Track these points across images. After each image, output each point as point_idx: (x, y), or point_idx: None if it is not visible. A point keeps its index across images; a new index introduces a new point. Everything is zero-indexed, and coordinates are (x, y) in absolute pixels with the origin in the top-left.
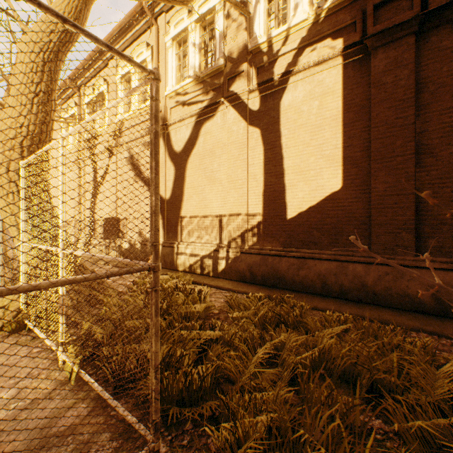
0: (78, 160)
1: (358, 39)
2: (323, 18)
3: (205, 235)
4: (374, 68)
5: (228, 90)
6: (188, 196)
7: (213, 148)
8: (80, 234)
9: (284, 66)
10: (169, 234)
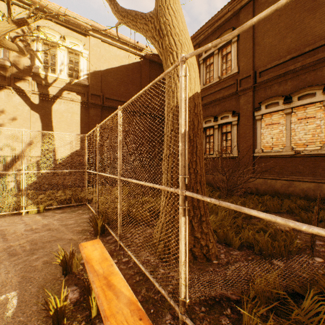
0: None
1: (86, 100)
2: (73, 84)
3: None
4: (91, 113)
5: (14, 83)
6: None
7: None
8: None
9: (55, 92)
10: None
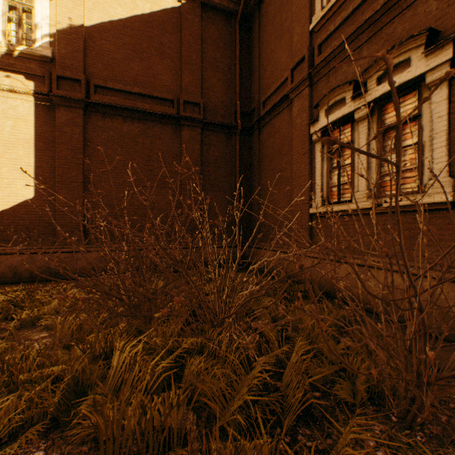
0: None
1: (47, 91)
2: (18, 56)
3: None
4: (59, 118)
5: None
6: None
7: None
8: None
9: None
10: None
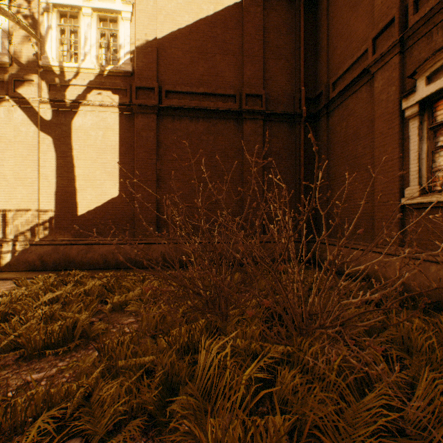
0: None
1: (128, 102)
2: (107, 75)
3: None
4: (137, 124)
5: (15, 90)
6: None
7: None
8: None
9: (75, 95)
10: None
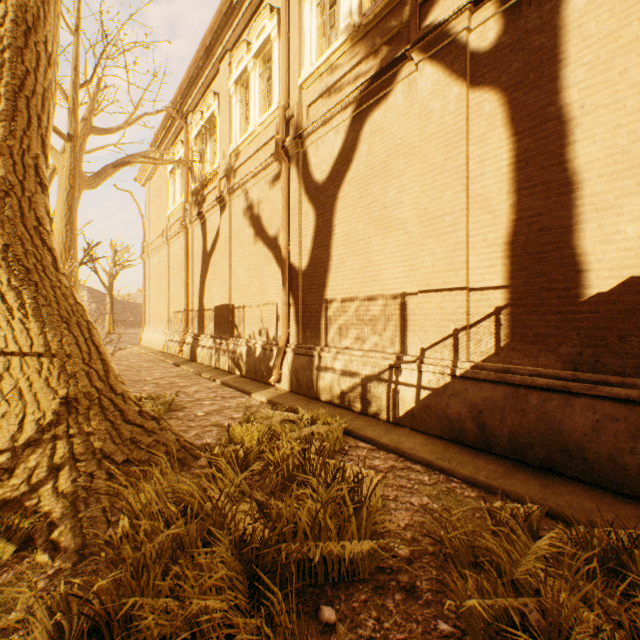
0: (184, 223)
1: None
2: None
3: (371, 335)
4: None
5: (419, 29)
6: (338, 261)
7: (387, 159)
8: (187, 330)
9: None
10: (306, 332)
